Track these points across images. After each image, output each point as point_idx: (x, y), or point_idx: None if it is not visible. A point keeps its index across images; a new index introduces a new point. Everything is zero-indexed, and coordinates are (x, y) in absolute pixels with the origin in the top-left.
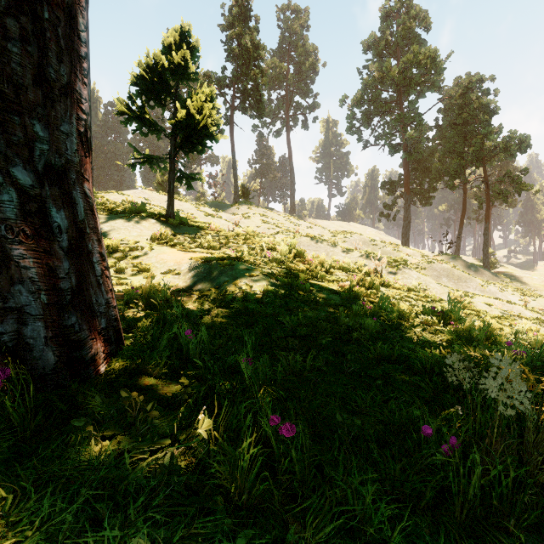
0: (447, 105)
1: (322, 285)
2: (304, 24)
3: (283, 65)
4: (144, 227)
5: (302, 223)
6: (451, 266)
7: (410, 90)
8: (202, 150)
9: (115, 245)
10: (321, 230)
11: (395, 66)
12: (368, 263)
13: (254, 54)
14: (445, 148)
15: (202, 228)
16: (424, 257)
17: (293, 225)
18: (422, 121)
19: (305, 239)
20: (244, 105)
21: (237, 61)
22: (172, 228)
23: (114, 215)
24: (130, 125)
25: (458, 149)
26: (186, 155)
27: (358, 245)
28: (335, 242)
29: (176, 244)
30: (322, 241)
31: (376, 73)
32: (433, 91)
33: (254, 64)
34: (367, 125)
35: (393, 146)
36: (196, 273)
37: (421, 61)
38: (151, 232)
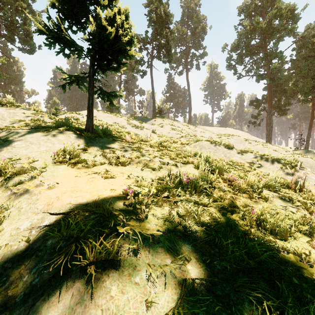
0: (300, 45)
1: (302, 264)
2: (197, 3)
3: (184, 29)
4: (58, 140)
5: (197, 129)
6: (313, 159)
7: (273, 36)
8: (118, 66)
9: (0, 166)
10: (210, 134)
11: (262, 21)
12: (264, 164)
13: (166, 20)
14: (301, 74)
15: (117, 139)
16: (287, 152)
17: (192, 131)
18: (282, 56)
19: (206, 143)
20: (159, 55)
21: (155, 25)
22: (87, 140)
23: (37, 129)
24: (53, 47)
25: (312, 73)
26: (103, 72)
27: (237, 143)
28: (231, 145)
29: (80, 160)
30: (220, 145)
31: (248, 26)
32: (291, 35)
33: (166, 26)
34: (241, 63)
35: (261, 75)
36: (50, 250)
37: (282, 14)
38: (63, 146)
